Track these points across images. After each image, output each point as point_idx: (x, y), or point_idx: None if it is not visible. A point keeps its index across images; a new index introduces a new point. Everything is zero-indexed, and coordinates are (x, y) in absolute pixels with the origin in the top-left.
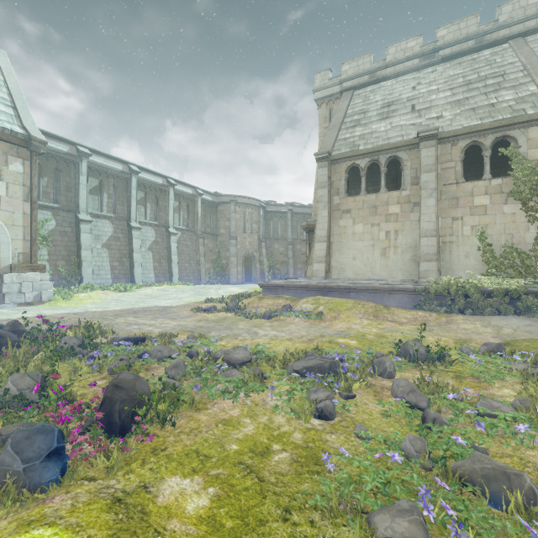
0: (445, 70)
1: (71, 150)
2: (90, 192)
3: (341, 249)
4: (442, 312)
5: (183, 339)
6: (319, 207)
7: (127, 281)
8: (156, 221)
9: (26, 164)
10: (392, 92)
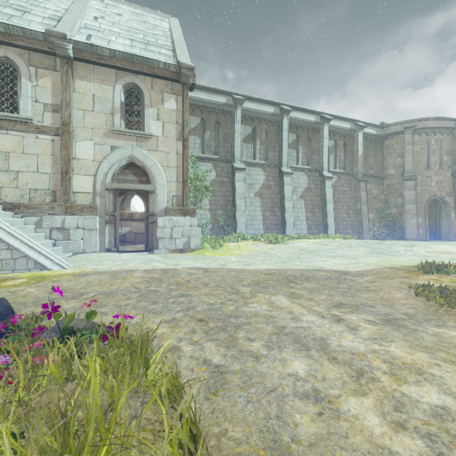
0: None
1: (228, 100)
2: (244, 141)
3: None
4: None
5: None
6: None
7: (278, 232)
8: (308, 165)
9: (179, 100)
10: None
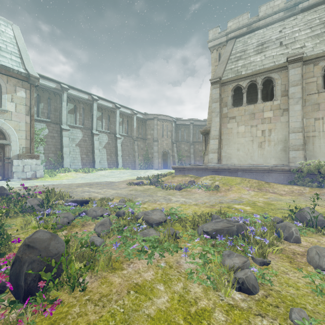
0: (304, 17)
1: (57, 86)
2: (68, 112)
3: (229, 143)
4: (314, 186)
5: (116, 202)
6: (212, 115)
7: (90, 167)
8: (108, 130)
9: (27, 92)
10: (264, 36)
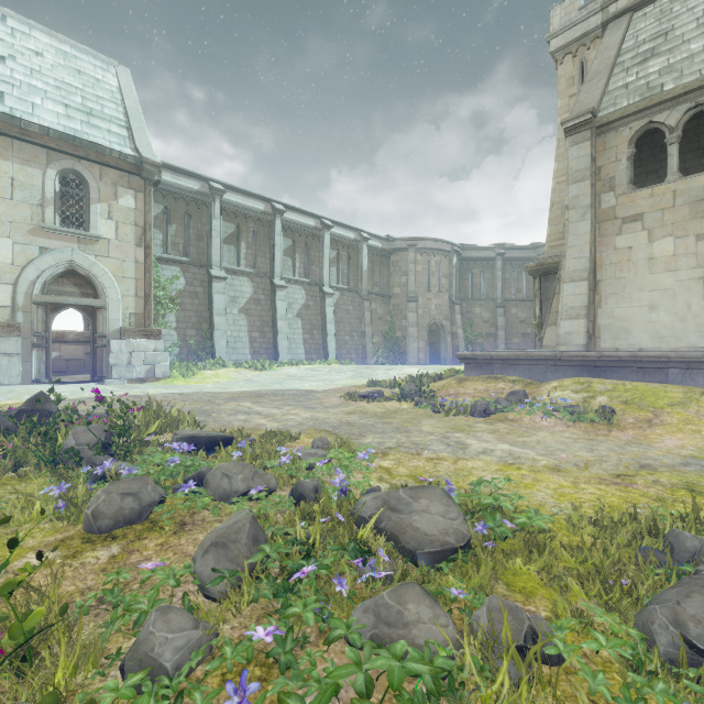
0: None
1: (203, 187)
2: (225, 242)
3: (621, 291)
4: None
5: (302, 446)
6: (569, 218)
7: (269, 357)
8: (307, 278)
9: (139, 197)
10: None
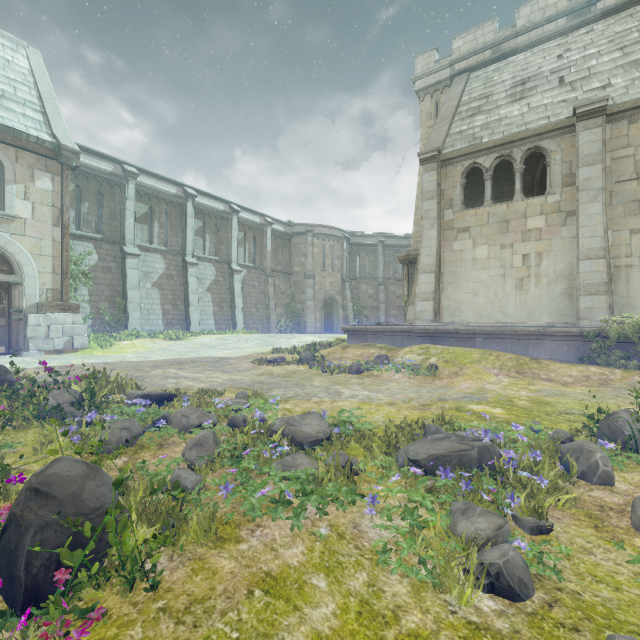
0: (608, 27)
1: (116, 169)
2: (138, 221)
3: (456, 281)
4: (631, 367)
5: (229, 398)
6: (423, 225)
7: (181, 328)
8: (217, 256)
9: (56, 180)
10: (527, 67)
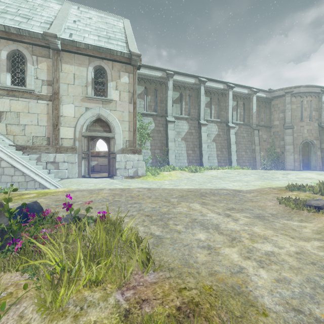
0: None
1: (163, 74)
2: (174, 102)
3: None
4: None
5: None
6: None
7: (197, 165)
8: (218, 119)
9: (130, 76)
10: None
